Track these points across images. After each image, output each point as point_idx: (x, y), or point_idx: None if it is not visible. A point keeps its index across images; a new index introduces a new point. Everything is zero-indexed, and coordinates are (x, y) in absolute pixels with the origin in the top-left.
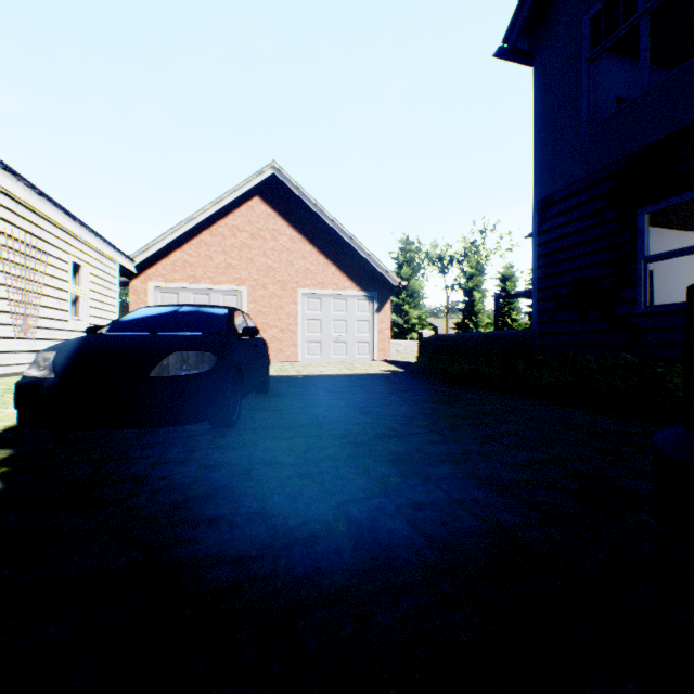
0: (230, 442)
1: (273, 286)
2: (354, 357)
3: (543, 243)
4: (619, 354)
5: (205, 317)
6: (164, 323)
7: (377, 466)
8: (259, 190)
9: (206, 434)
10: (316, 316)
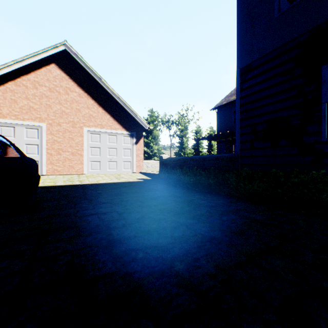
0: None
1: (66, 125)
2: (121, 170)
3: (244, 96)
4: (319, 171)
5: None
6: None
7: None
8: (55, 59)
9: None
10: (96, 145)
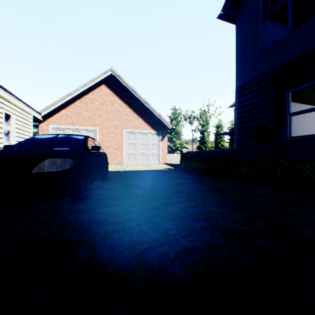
0: (81, 209)
1: (111, 128)
2: (150, 162)
3: (240, 107)
4: (278, 159)
5: (71, 140)
6: (47, 143)
7: (163, 223)
8: (105, 81)
9: (68, 203)
10: (132, 142)
